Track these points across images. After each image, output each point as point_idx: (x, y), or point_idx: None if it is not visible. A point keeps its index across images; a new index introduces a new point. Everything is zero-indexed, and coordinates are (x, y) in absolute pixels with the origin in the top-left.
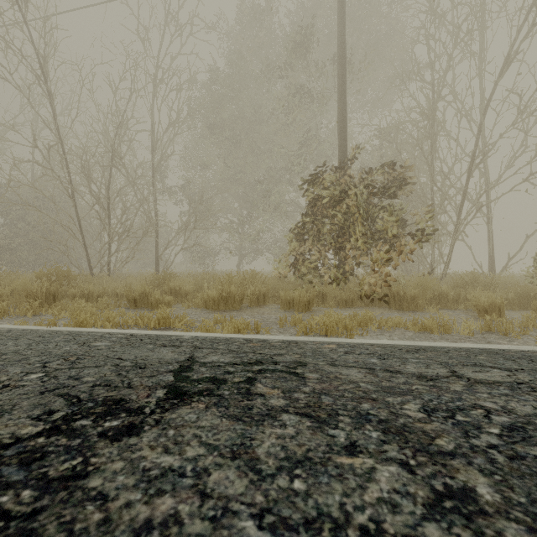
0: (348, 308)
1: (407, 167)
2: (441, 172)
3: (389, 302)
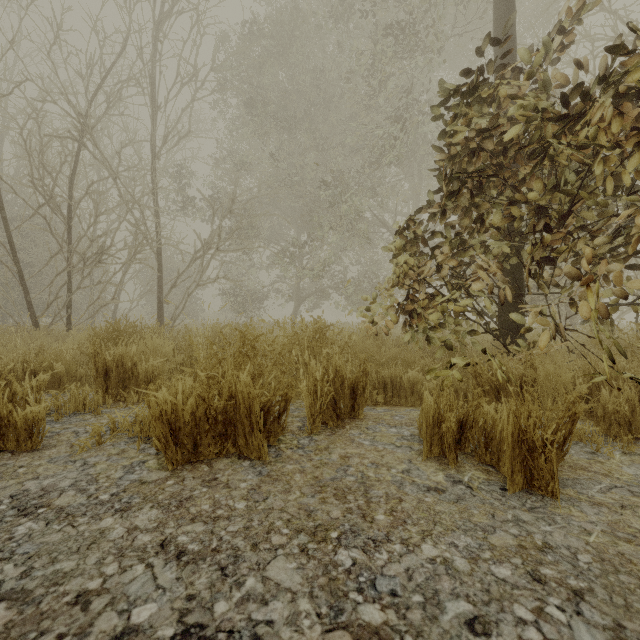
0: None
1: None
2: None
3: None
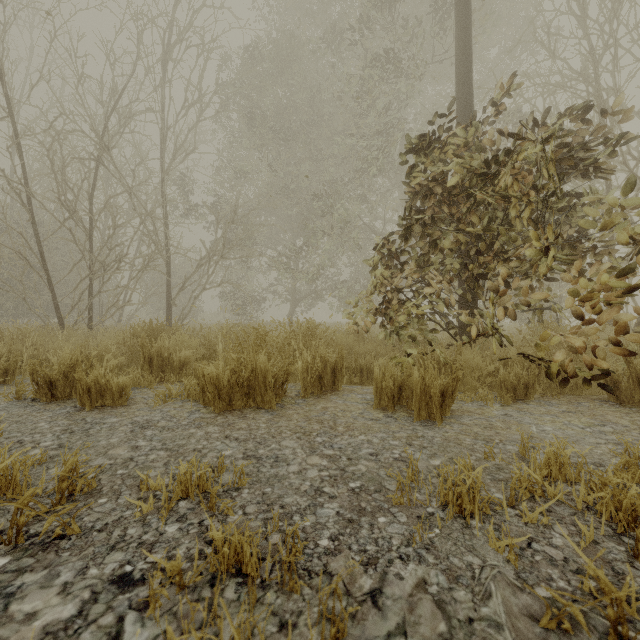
0: (525, 403)
1: (615, 114)
2: (630, 153)
3: (618, 390)
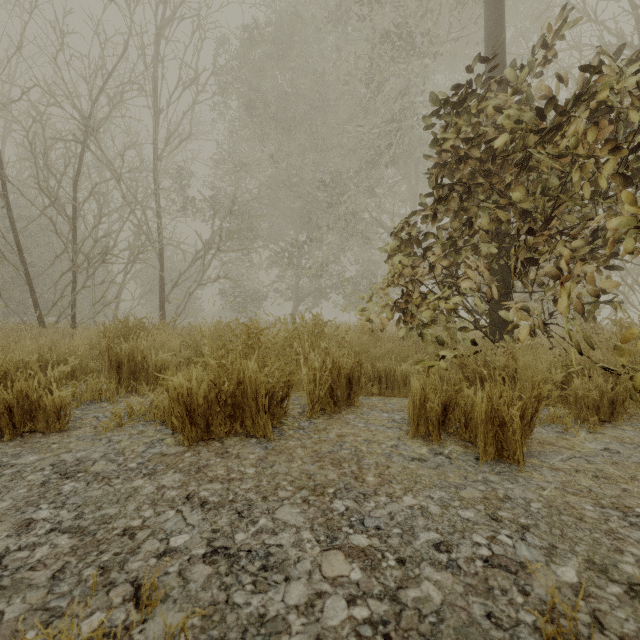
0: (618, 428)
1: None
2: None
3: None
